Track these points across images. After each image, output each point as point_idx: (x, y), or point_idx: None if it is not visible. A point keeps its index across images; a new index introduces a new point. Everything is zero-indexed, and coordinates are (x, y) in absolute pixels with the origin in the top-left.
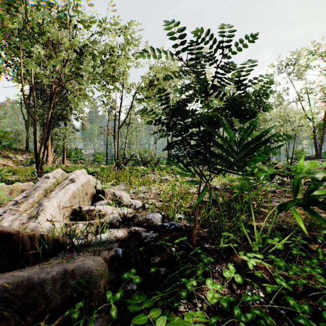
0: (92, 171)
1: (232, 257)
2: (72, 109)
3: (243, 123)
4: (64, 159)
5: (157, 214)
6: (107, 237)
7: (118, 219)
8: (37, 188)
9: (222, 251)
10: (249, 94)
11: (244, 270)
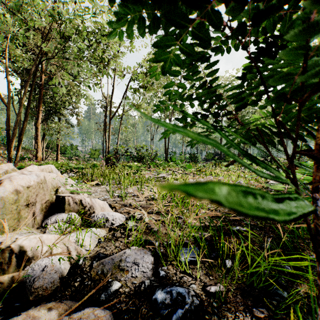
0: (76, 167)
1: None
2: (64, 103)
3: None
4: (58, 155)
5: (143, 256)
6: None
7: (55, 274)
8: None
9: None
10: None
11: None
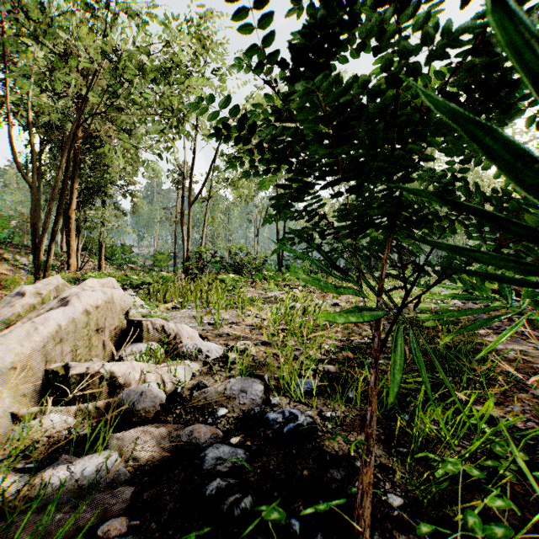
0: (139, 282)
1: None
2: (113, 177)
3: None
4: (101, 262)
5: (251, 384)
6: (95, 477)
7: (155, 399)
8: None
9: None
10: None
11: None
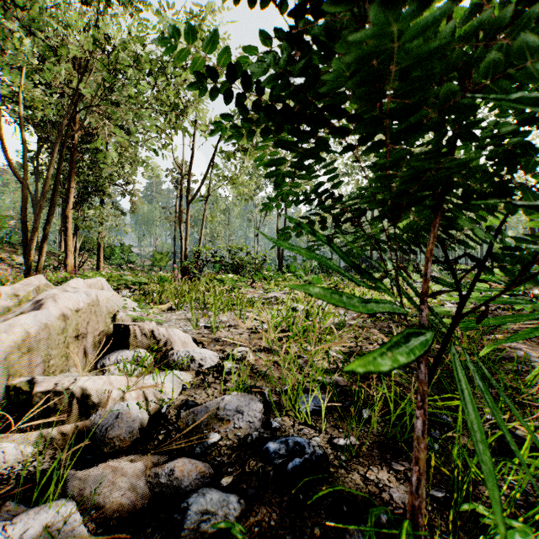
0: (134, 282)
1: None
2: (111, 175)
3: None
4: (99, 262)
5: (249, 402)
6: None
7: (133, 423)
8: None
9: None
10: None
11: None
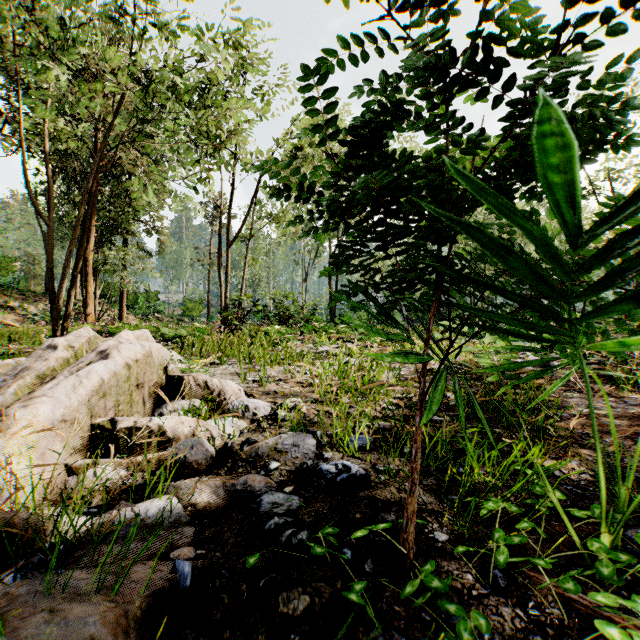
0: (172, 334)
1: (523, 581)
2: (136, 211)
3: (538, 196)
4: (122, 311)
5: (304, 438)
6: (161, 514)
7: (206, 453)
8: (23, 373)
9: (492, 562)
10: (589, 84)
11: (576, 638)
